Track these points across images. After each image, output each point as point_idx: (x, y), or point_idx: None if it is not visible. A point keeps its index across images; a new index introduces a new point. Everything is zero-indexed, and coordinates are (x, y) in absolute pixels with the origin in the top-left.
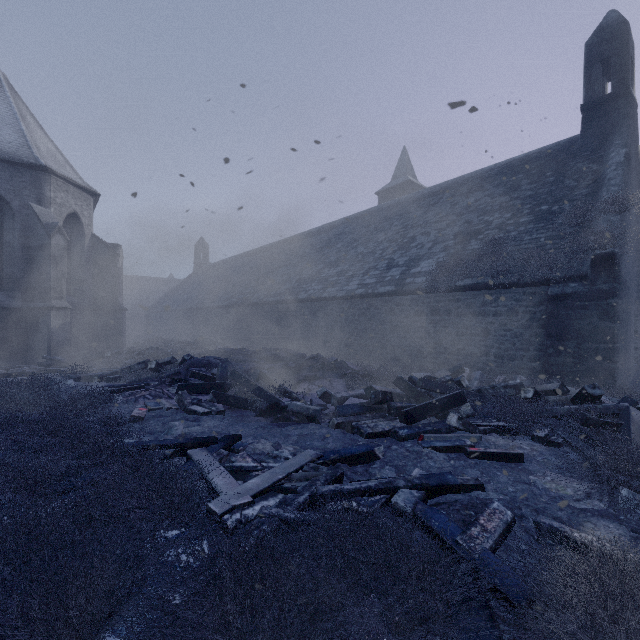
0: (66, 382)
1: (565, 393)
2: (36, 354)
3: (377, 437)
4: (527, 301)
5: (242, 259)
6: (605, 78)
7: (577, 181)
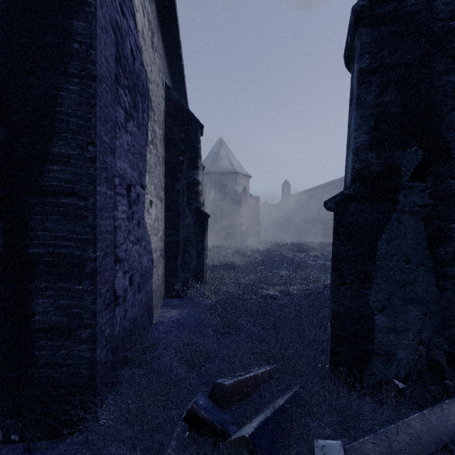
0: None
1: None
2: (236, 241)
3: None
4: None
5: (311, 192)
6: None
7: None
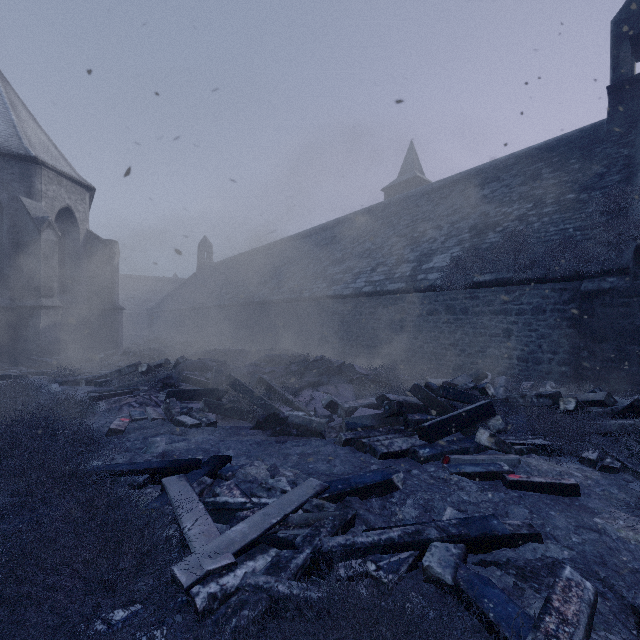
0: (50, 386)
1: (612, 404)
2: (25, 355)
3: (393, 457)
4: (556, 298)
5: (245, 258)
6: (633, 58)
7: (607, 167)
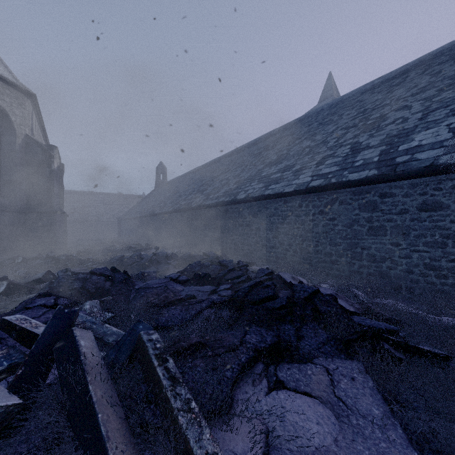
0: None
1: None
2: None
3: None
4: None
5: (190, 175)
6: None
7: None
